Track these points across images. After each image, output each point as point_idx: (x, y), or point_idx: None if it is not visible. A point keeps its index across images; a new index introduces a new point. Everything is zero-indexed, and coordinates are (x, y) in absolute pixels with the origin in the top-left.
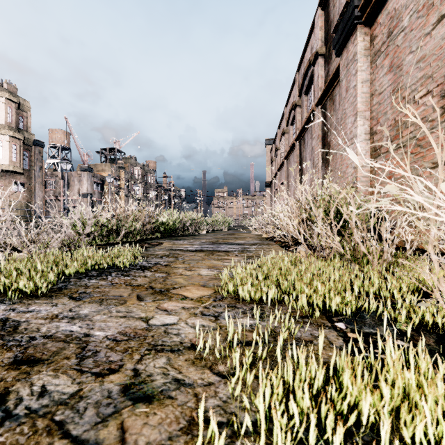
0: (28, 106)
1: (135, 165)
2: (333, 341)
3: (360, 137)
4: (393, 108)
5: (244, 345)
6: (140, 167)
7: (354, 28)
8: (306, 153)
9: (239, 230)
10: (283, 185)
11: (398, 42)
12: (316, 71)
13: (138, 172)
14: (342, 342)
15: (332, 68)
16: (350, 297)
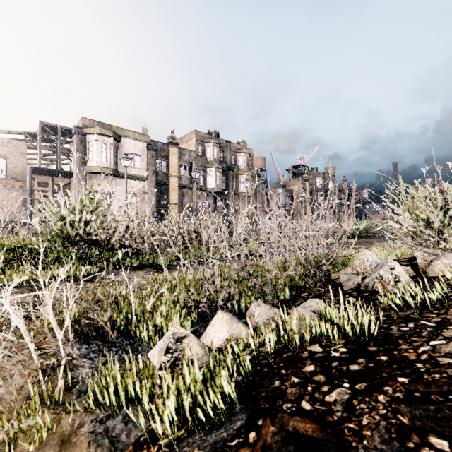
0: (252, 153)
1: (317, 175)
2: None
3: None
4: None
5: None
6: (321, 176)
7: None
8: None
9: None
10: None
11: None
12: None
13: (319, 181)
14: None
15: None
16: None
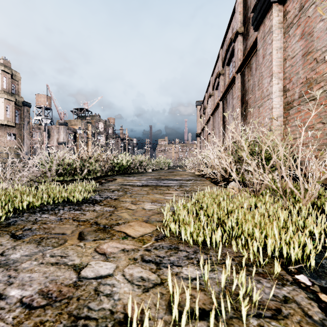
0: (18, 76)
1: (99, 120)
2: (307, 310)
3: (275, 93)
4: (305, 68)
5: (193, 319)
6: (103, 122)
7: (270, 6)
8: (228, 110)
9: (177, 169)
10: (209, 135)
11: (309, 13)
12: (236, 46)
13: (101, 126)
14: (319, 312)
15: (249, 43)
16: (309, 244)
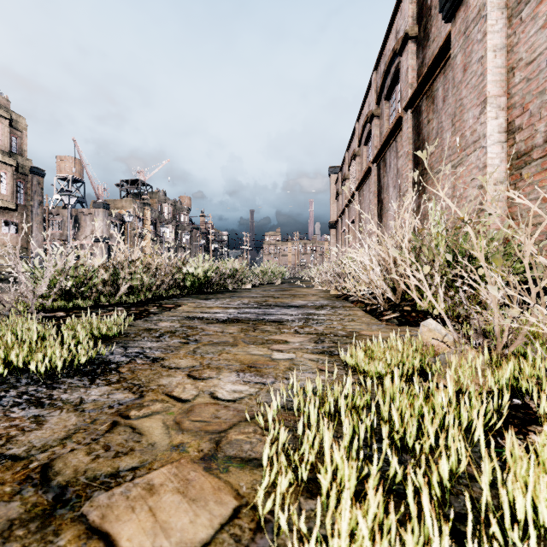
0: (23, 124)
1: (164, 201)
2: None
3: (491, 137)
4: None
5: None
6: (171, 203)
7: None
8: (388, 178)
9: (296, 284)
10: (353, 224)
11: None
12: (404, 62)
13: (167, 209)
14: None
15: (430, 53)
16: None
